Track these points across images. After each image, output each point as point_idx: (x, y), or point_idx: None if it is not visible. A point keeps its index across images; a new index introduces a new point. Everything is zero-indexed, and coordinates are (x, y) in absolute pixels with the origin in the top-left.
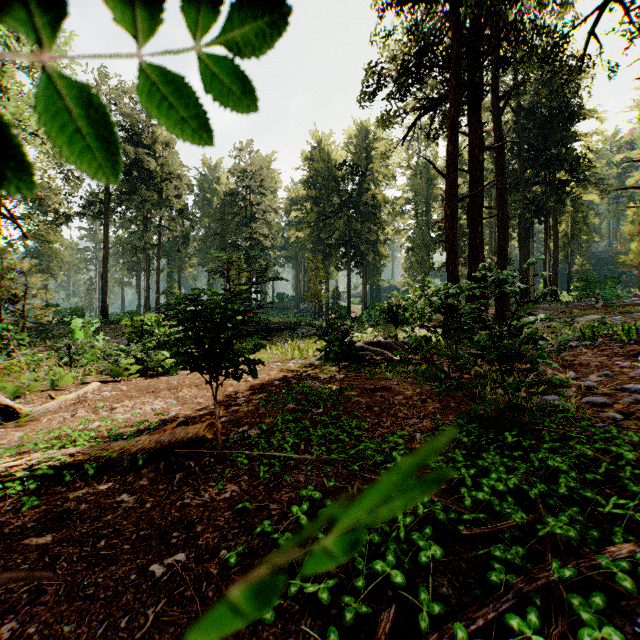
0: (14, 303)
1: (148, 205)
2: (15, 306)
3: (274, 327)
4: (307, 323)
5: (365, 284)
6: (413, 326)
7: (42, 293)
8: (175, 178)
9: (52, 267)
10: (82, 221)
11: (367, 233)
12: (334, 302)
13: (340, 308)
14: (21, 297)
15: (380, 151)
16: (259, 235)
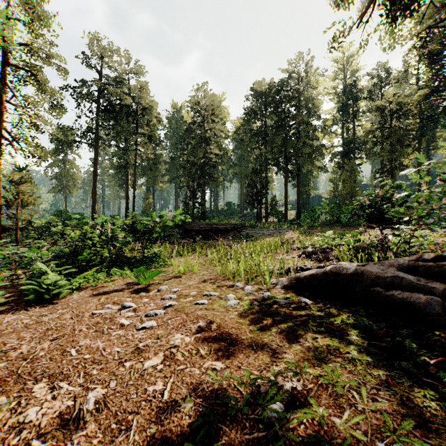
0: (8, 208)
1: (126, 133)
2: (9, 210)
3: (222, 228)
4: (250, 225)
5: (299, 192)
6: (356, 228)
7: (32, 199)
8: (147, 112)
9: (69, 185)
10: (77, 146)
11: (302, 147)
12: (272, 207)
13: (277, 212)
14: (14, 203)
15: (332, 37)
16: (212, 156)
